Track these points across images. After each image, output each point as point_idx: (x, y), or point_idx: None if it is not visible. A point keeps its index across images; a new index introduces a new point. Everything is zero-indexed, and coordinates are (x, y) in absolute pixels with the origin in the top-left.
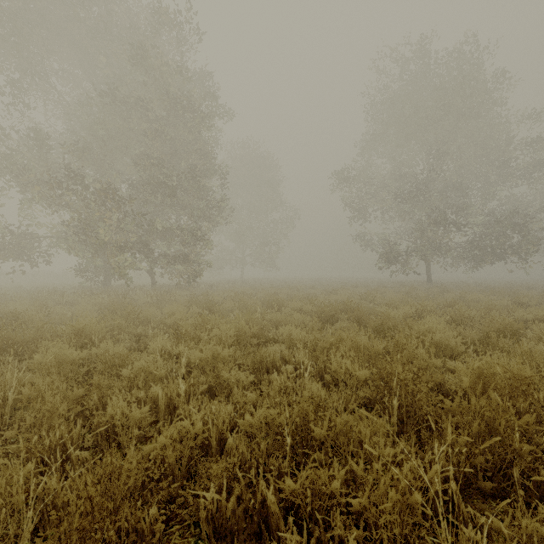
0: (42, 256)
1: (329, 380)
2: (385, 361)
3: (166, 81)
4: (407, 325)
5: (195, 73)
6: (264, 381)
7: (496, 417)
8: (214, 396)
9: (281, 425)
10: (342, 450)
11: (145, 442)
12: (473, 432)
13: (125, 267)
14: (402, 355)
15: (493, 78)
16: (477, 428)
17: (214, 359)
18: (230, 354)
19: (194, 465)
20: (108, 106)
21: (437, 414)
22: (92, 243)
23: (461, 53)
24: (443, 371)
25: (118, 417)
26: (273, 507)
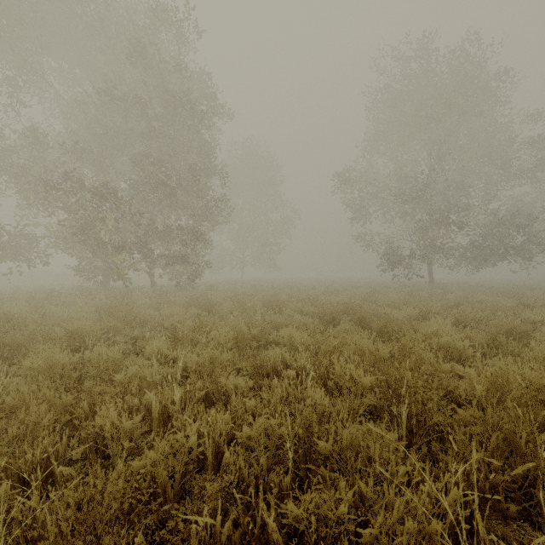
0: (40, 256)
1: (332, 385)
2: (392, 367)
3: (165, 79)
4: (412, 328)
5: (195, 71)
6: (264, 386)
7: (516, 430)
8: (212, 403)
9: (282, 437)
10: (349, 465)
11: (138, 453)
12: (491, 446)
13: (123, 267)
14: (409, 360)
15: (496, 77)
16: (495, 442)
17: (213, 363)
18: (229, 358)
19: (188, 480)
20: (106, 105)
21: (449, 425)
22: (90, 243)
23: (464, 52)
24: (451, 376)
25: (107, 428)
26: (273, 535)
